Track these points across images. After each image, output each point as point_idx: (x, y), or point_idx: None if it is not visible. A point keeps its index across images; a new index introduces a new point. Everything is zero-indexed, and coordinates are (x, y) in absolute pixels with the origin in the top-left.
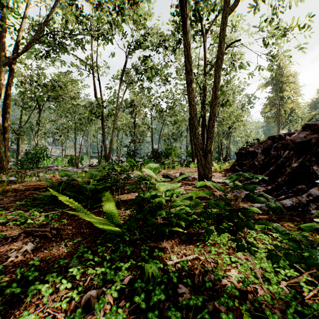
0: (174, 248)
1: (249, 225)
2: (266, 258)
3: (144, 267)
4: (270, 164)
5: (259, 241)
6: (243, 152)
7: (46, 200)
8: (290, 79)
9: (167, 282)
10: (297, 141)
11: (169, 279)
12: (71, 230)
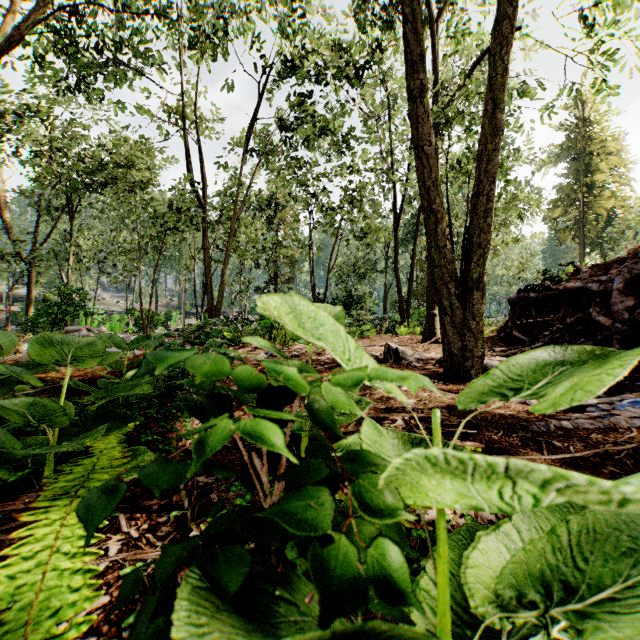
0: None
1: None
2: None
3: None
4: None
5: None
6: (534, 297)
7: None
8: (609, 146)
9: None
10: None
11: None
12: None
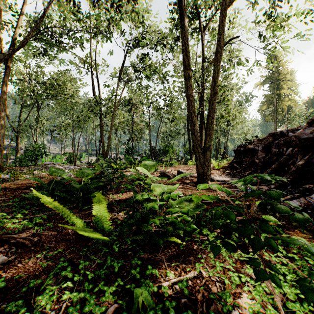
0: (171, 262)
1: (271, 244)
2: (283, 277)
3: (133, 292)
4: (271, 162)
5: (271, 252)
6: (242, 150)
7: (35, 200)
8: (288, 77)
9: (162, 313)
10: (303, 137)
11: (165, 309)
12: (55, 236)
